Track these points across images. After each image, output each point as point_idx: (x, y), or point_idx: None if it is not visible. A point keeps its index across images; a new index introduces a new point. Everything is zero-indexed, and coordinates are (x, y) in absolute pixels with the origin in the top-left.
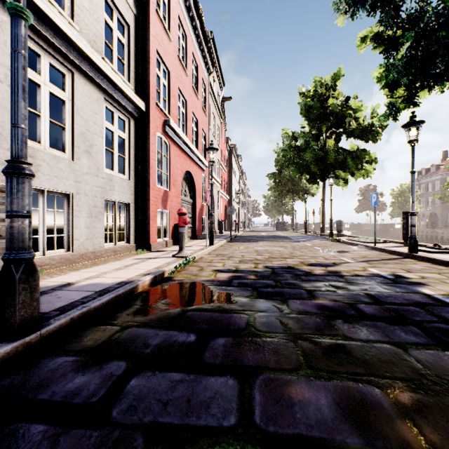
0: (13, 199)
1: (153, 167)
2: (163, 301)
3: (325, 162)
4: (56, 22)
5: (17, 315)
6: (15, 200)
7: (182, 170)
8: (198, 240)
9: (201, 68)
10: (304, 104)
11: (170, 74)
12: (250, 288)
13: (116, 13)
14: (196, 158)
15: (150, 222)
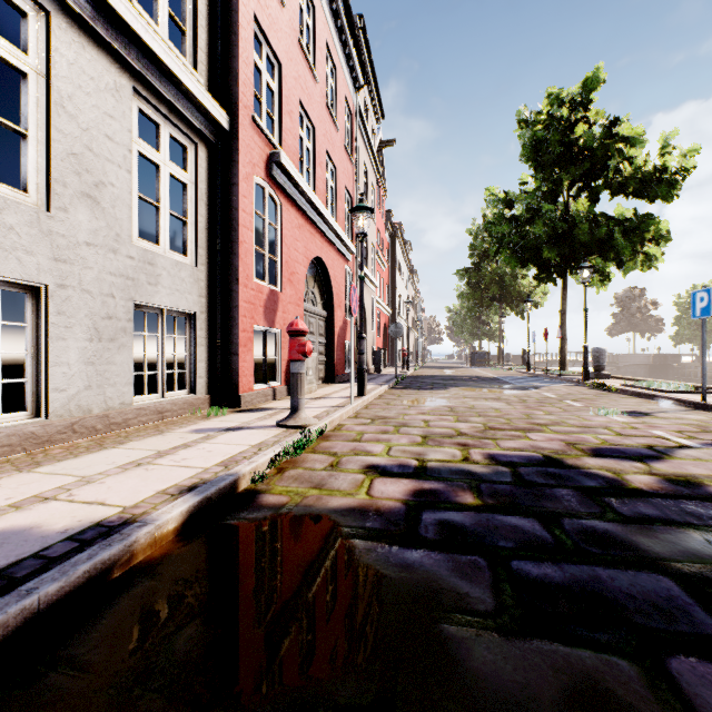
0: None
1: (247, 242)
2: (179, 637)
3: (571, 241)
4: None
5: None
6: None
7: (306, 254)
8: (337, 386)
9: (343, 76)
10: (529, 138)
11: (283, 68)
12: (482, 559)
13: None
14: (333, 235)
15: (239, 352)
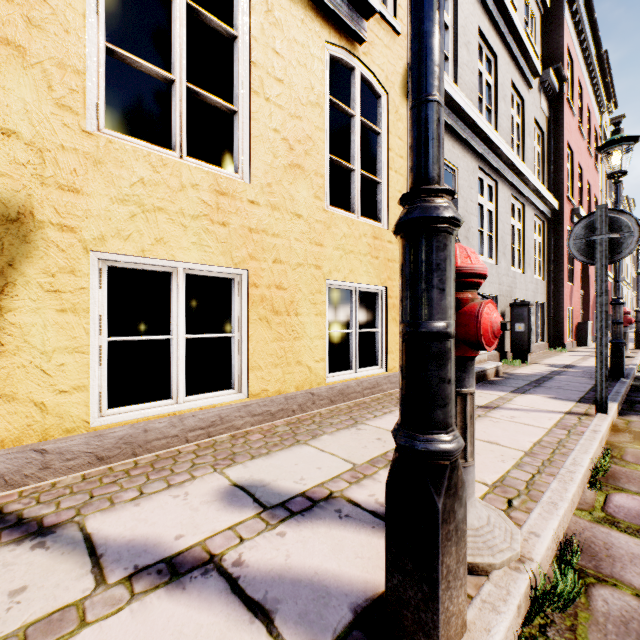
0: (619, 315)
1: (565, 264)
2: None
3: None
4: (529, 179)
5: (623, 368)
6: (619, 315)
7: None
8: None
9: (593, 113)
10: None
11: (573, 153)
12: None
13: (536, 130)
14: None
15: (563, 321)
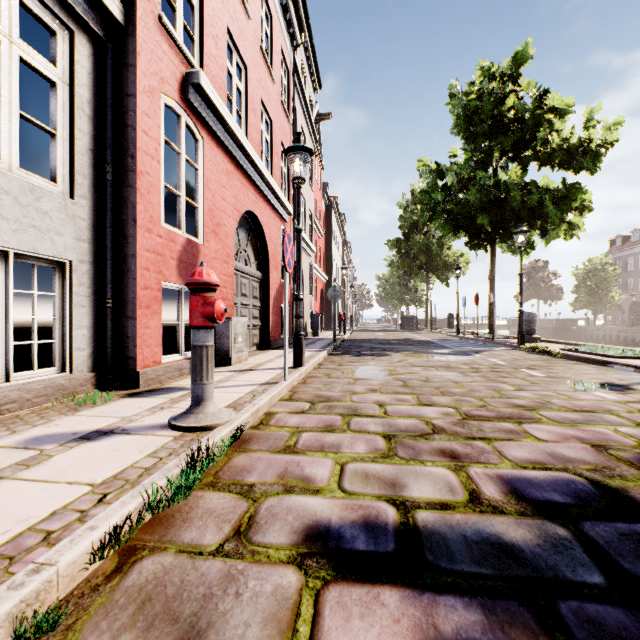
0: None
1: (150, 174)
2: None
3: (503, 209)
4: None
5: None
6: None
7: (236, 206)
8: (273, 352)
9: (280, 28)
10: (462, 107)
11: None
12: None
13: None
14: (268, 190)
15: (137, 315)
